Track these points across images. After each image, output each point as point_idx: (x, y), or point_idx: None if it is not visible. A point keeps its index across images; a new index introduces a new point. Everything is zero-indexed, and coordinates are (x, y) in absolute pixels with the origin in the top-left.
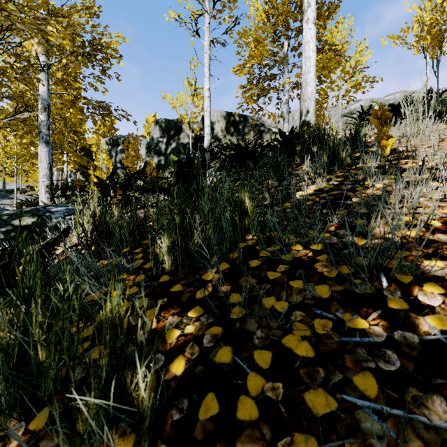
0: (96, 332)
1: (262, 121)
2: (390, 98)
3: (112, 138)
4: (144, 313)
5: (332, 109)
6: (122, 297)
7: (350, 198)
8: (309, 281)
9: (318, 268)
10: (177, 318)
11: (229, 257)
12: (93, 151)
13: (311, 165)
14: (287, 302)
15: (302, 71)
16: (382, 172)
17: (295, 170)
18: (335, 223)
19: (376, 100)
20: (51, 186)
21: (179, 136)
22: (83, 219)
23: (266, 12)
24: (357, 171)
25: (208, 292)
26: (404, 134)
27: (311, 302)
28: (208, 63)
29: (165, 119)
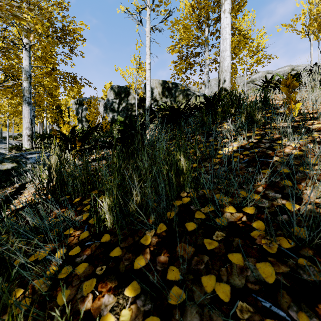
0: (32, 306)
1: (189, 87)
2: (280, 70)
3: (79, 99)
4: (81, 285)
5: (239, 78)
6: (65, 258)
7: (271, 156)
8: (249, 256)
9: (256, 239)
10: (113, 298)
11: (166, 218)
12: (63, 109)
13: (231, 124)
14: (229, 286)
15: (220, 50)
16: (295, 132)
17: (217, 128)
18: (262, 183)
19: (270, 72)
20: (32, 136)
21: (127, 98)
22: (40, 173)
23: (192, 6)
24: (274, 131)
25: (146, 261)
26: (304, 98)
27: (256, 287)
28: (149, 44)
29: (117, 85)
